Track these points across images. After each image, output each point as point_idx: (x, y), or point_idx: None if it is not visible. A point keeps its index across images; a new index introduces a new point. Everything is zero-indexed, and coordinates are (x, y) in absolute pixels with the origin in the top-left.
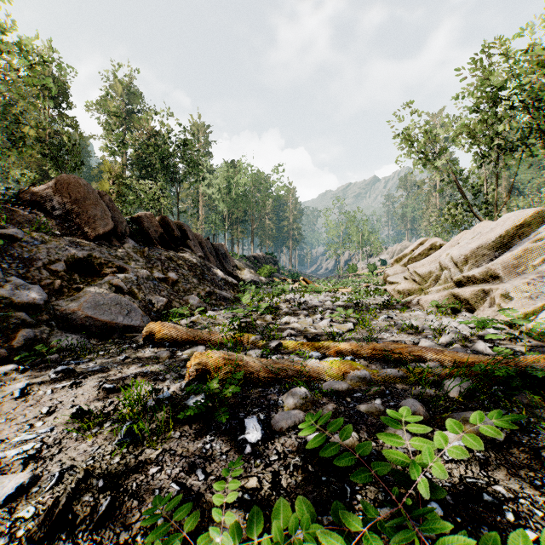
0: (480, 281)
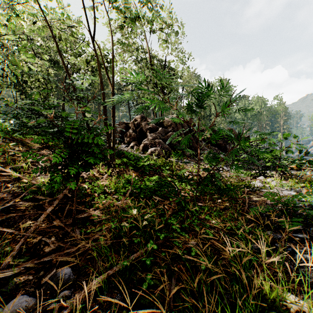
0: None
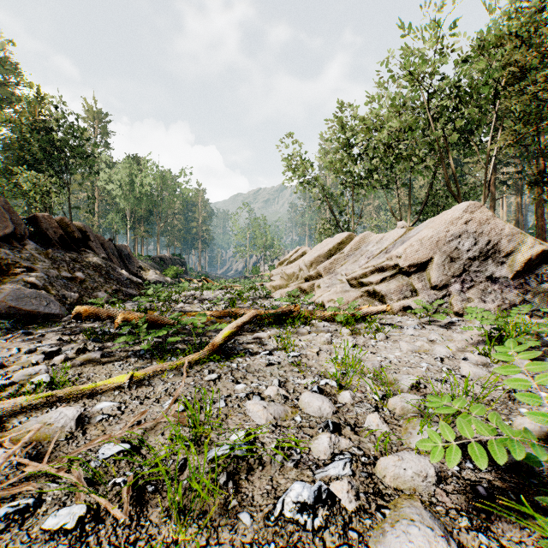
0: (315, 278)
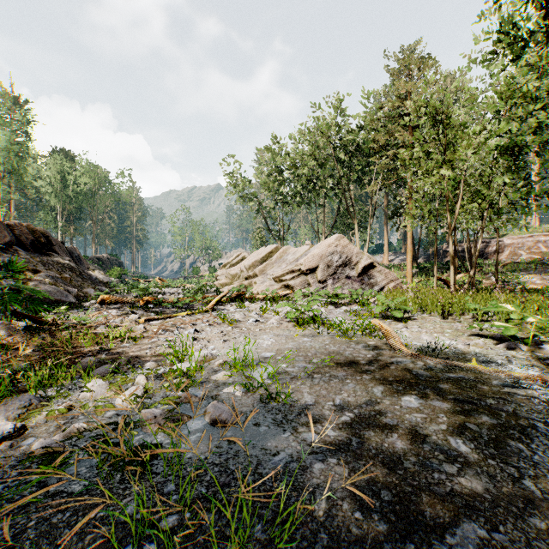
0: (253, 277)
